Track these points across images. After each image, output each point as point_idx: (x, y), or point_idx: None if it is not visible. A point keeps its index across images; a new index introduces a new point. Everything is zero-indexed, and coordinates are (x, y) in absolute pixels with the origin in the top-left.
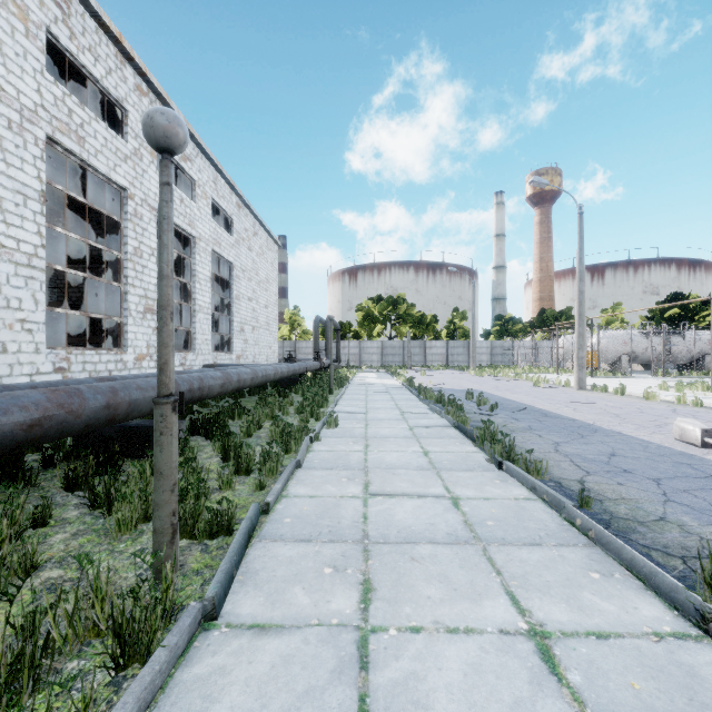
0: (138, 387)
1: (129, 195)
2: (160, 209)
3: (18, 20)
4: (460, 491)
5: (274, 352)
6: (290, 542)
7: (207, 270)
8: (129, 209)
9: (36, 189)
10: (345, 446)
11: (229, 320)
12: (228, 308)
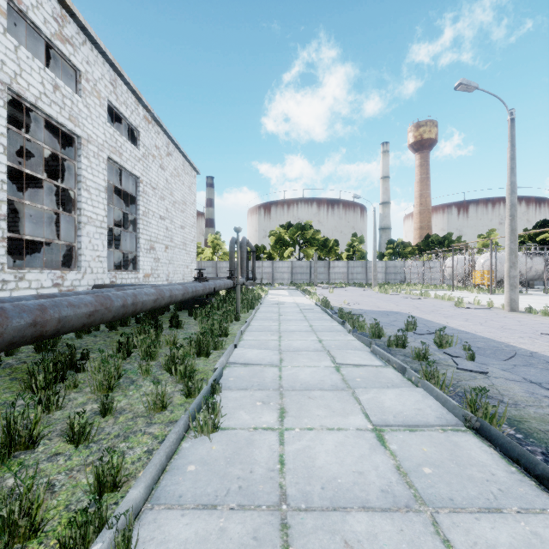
0: None
1: None
2: None
3: None
4: None
5: (191, 270)
6: None
7: (100, 179)
8: None
9: None
10: None
11: (135, 238)
12: (134, 225)
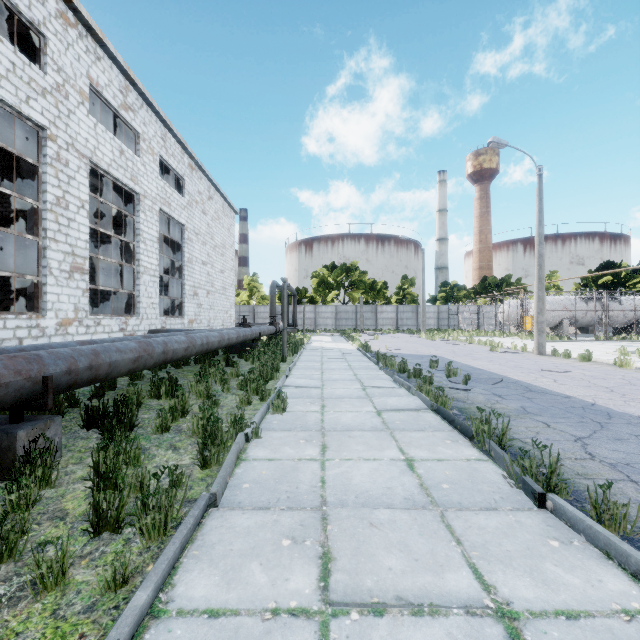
0: None
1: (49, 135)
2: None
3: None
4: (504, 581)
5: (230, 316)
6: None
7: (154, 230)
8: (49, 152)
9: None
10: (293, 449)
11: (181, 284)
12: (180, 271)
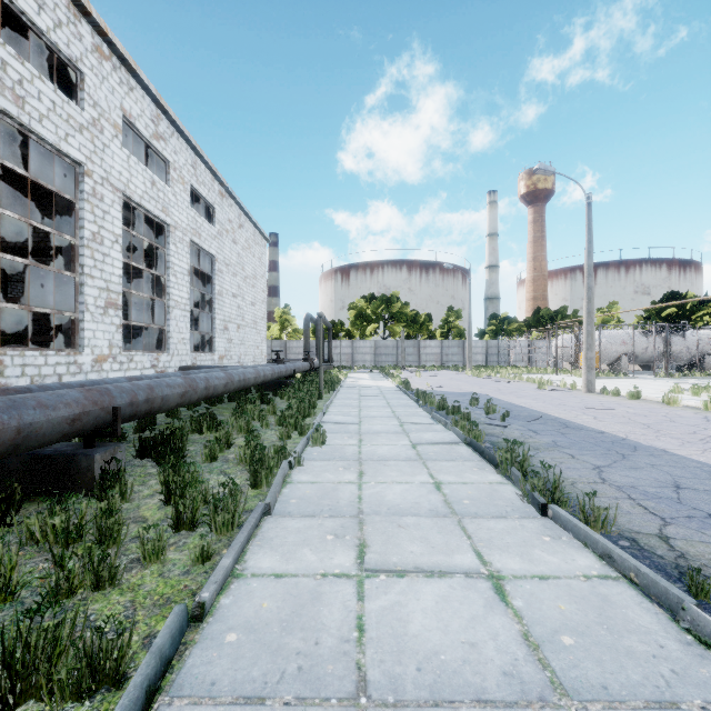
0: (39, 405)
1: (86, 171)
2: None
3: None
4: (499, 560)
5: (262, 352)
6: (225, 706)
7: (184, 263)
8: (86, 188)
9: None
10: (333, 474)
11: (211, 318)
12: (210, 305)
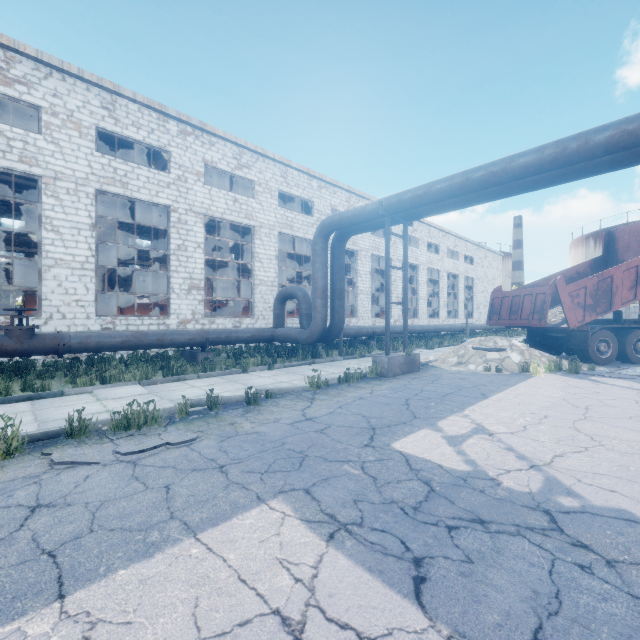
0: (457, 326)
1: (440, 271)
2: (467, 305)
3: (423, 244)
4: None
5: None
6: None
7: (462, 285)
8: (440, 275)
9: (425, 281)
10: None
11: (472, 304)
12: (471, 298)
